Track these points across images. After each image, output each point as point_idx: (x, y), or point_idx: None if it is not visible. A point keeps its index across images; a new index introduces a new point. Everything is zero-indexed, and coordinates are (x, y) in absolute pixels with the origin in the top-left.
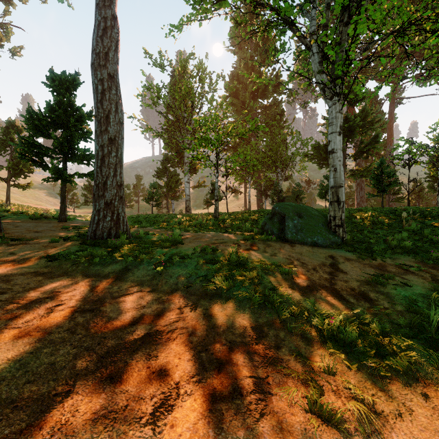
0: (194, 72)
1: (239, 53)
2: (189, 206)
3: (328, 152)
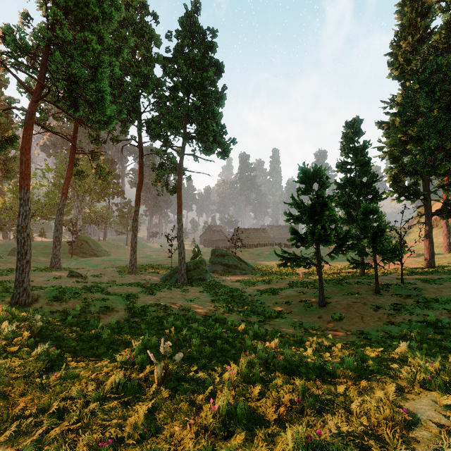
0: None
1: None
2: None
3: None
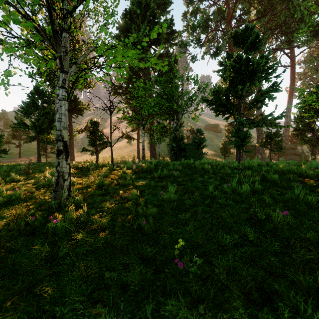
0: None
1: None
2: None
3: None
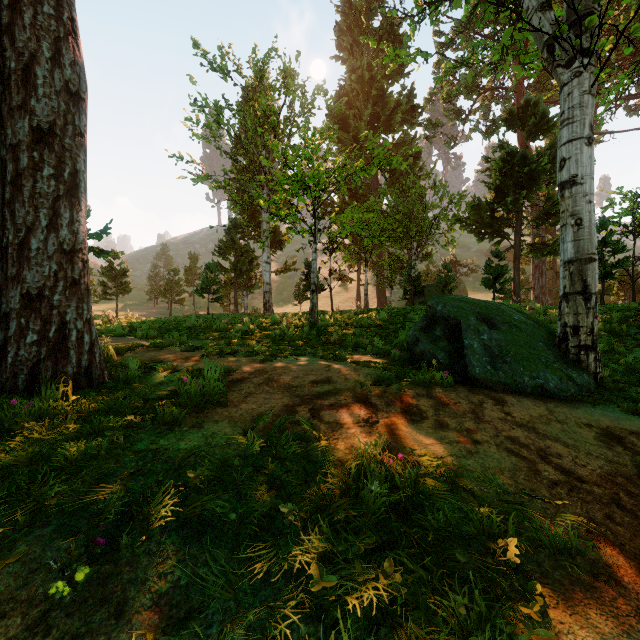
0: (277, 81)
1: (349, 60)
2: (270, 301)
3: (561, 185)
